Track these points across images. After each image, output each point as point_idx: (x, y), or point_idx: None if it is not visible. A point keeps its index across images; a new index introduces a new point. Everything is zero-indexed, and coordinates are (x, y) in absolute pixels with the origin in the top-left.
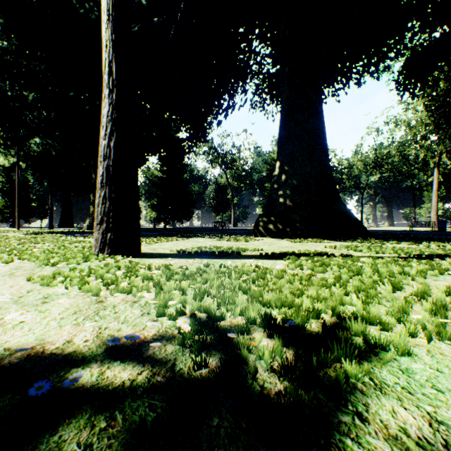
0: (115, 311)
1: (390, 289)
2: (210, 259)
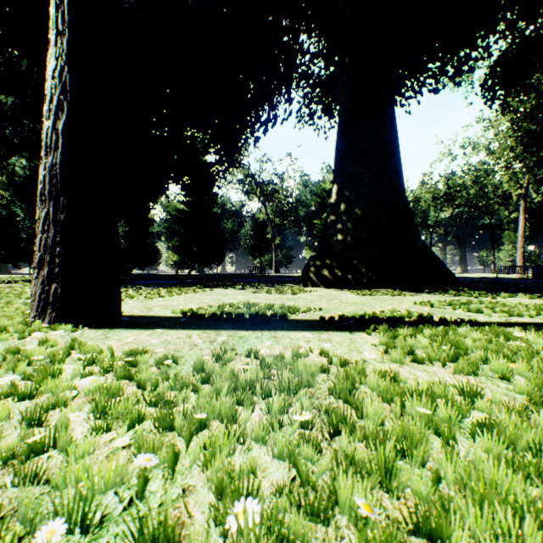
0: None
1: None
2: (233, 331)
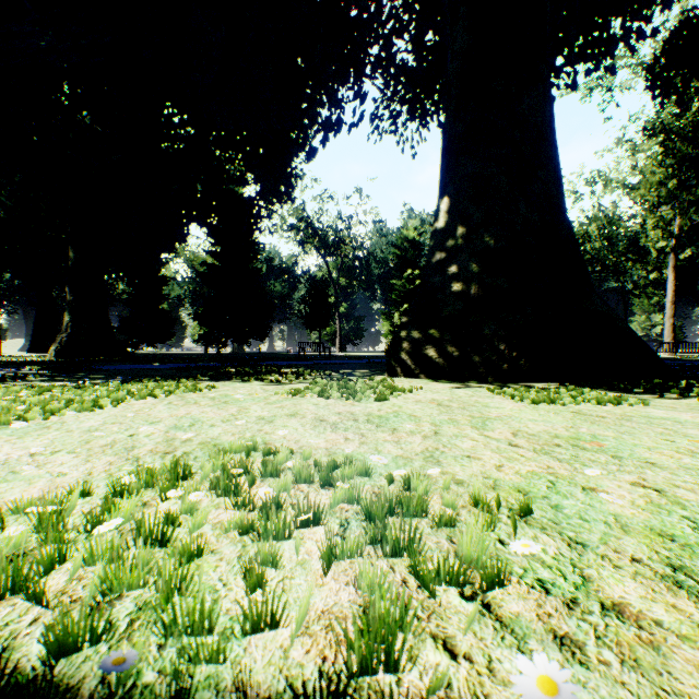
0: None
1: None
2: None
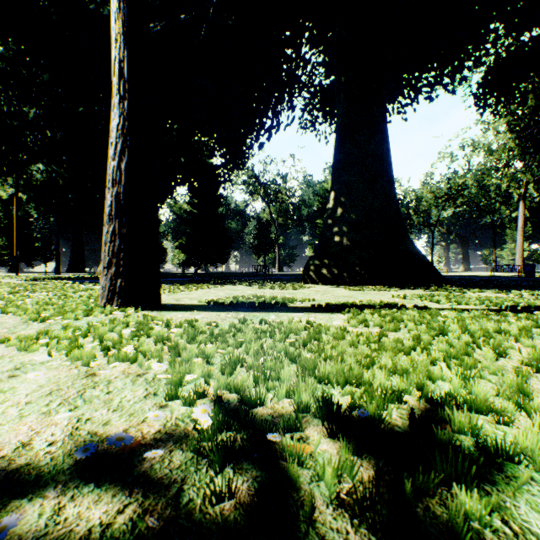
0: (108, 391)
1: (491, 355)
2: (248, 312)
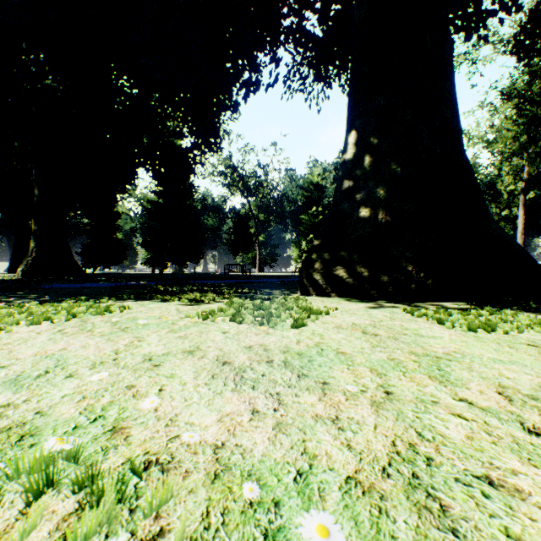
0: None
1: None
2: None
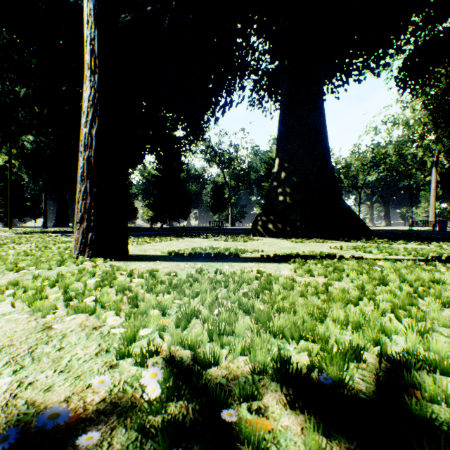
0: (59, 347)
1: (438, 307)
2: (204, 262)
